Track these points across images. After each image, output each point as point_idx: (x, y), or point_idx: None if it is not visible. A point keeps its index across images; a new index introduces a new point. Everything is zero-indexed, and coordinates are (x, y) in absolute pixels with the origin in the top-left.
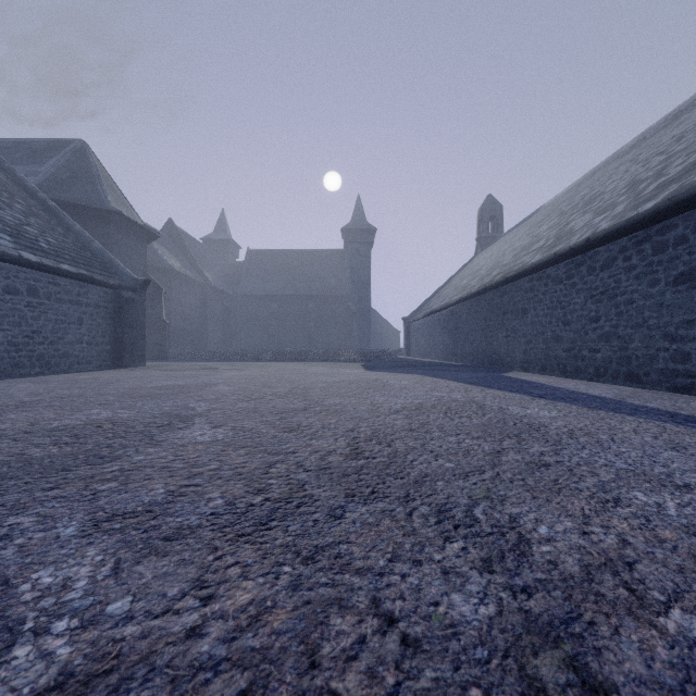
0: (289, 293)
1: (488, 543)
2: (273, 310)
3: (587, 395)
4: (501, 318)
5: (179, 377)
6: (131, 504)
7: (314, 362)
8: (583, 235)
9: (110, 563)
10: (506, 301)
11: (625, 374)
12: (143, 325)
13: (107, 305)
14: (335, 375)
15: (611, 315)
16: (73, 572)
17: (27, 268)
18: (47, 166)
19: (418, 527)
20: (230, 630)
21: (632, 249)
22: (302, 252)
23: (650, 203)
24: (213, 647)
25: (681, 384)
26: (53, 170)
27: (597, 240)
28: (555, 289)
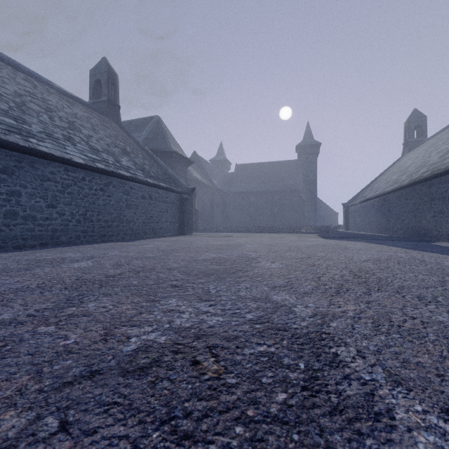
0: (262, 190)
1: (448, 307)
2: (252, 201)
3: None
4: (429, 203)
5: (220, 240)
6: (276, 284)
7: (284, 233)
8: None
9: (293, 297)
10: (433, 191)
11: None
12: (191, 212)
13: (176, 202)
14: (307, 241)
15: None
16: (284, 297)
17: (148, 186)
18: (144, 132)
19: (410, 300)
20: (355, 313)
21: None
22: (270, 163)
23: None
24: (353, 315)
25: None
26: (147, 134)
27: None
28: None
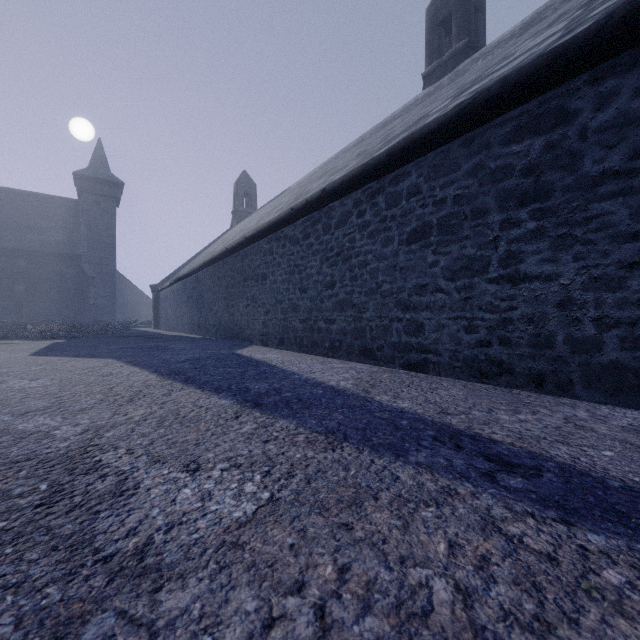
0: None
1: None
2: None
3: (324, 387)
4: (242, 284)
5: None
6: None
7: None
8: (319, 188)
9: None
10: (246, 266)
11: (360, 349)
12: None
13: None
14: None
15: (346, 280)
16: None
17: None
18: None
19: None
20: None
21: (366, 203)
22: (8, 192)
23: (384, 148)
24: None
25: (414, 360)
26: None
27: (333, 191)
28: (292, 251)
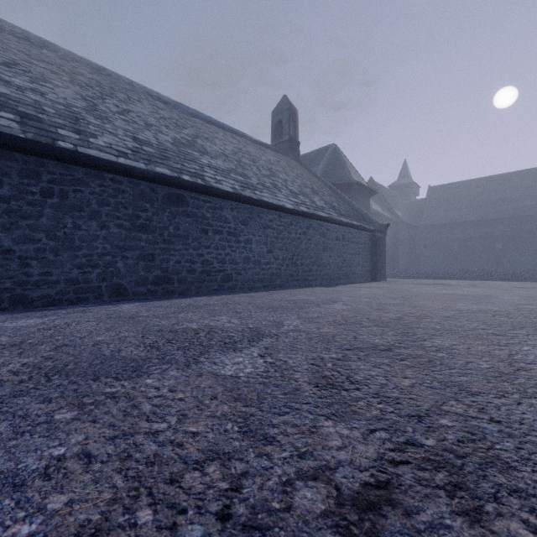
0: (473, 218)
1: None
2: (455, 235)
3: None
4: None
5: (442, 289)
6: None
7: (533, 282)
8: None
9: None
10: None
11: None
12: (385, 254)
13: (368, 242)
14: None
15: None
16: None
17: (341, 226)
18: (320, 166)
19: None
20: None
21: None
22: (486, 179)
23: None
24: None
25: None
26: (323, 167)
27: None
28: None
